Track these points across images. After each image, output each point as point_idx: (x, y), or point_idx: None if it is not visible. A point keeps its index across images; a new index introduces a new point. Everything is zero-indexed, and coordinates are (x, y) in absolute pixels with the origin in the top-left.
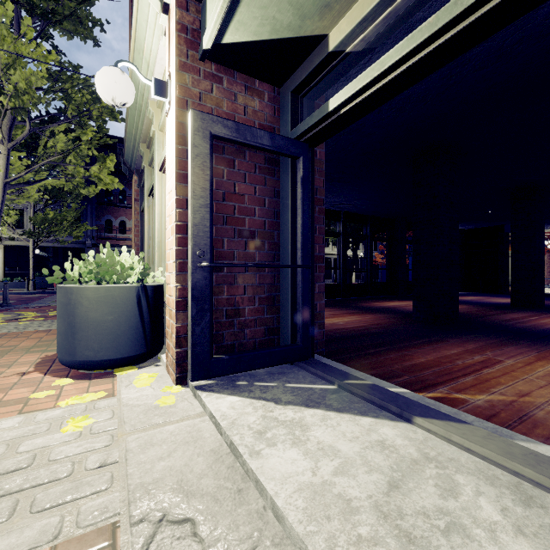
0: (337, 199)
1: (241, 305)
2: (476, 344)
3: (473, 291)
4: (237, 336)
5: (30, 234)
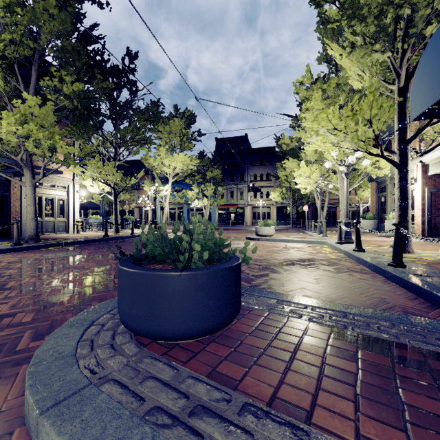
0: None
1: (437, 224)
2: None
3: None
4: (436, 231)
5: (294, 201)
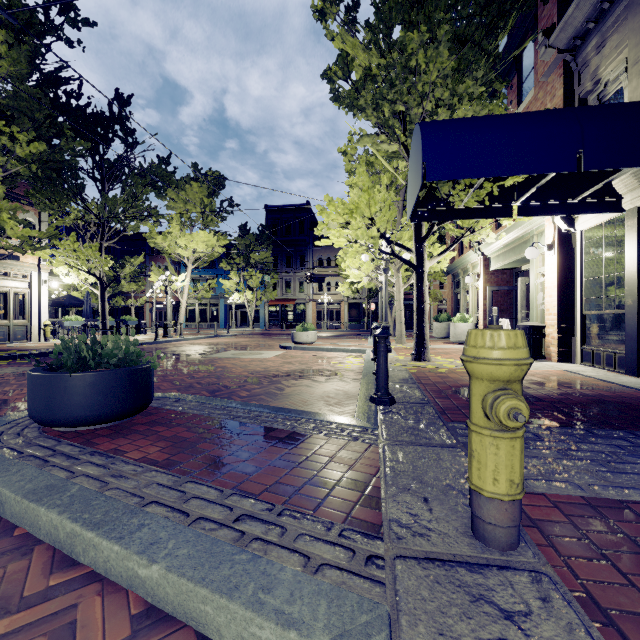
0: None
1: None
2: None
3: None
4: None
5: (369, 296)
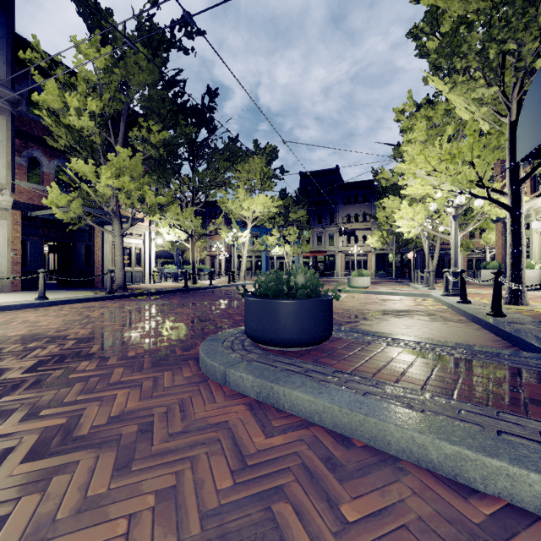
0: None
1: None
2: None
3: None
4: None
5: (397, 247)
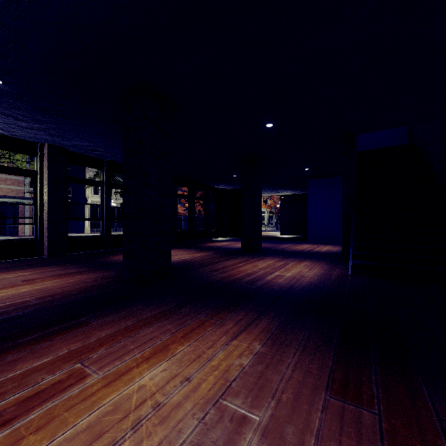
0: (84, 143)
1: None
2: (119, 325)
3: (234, 237)
4: None
5: None
